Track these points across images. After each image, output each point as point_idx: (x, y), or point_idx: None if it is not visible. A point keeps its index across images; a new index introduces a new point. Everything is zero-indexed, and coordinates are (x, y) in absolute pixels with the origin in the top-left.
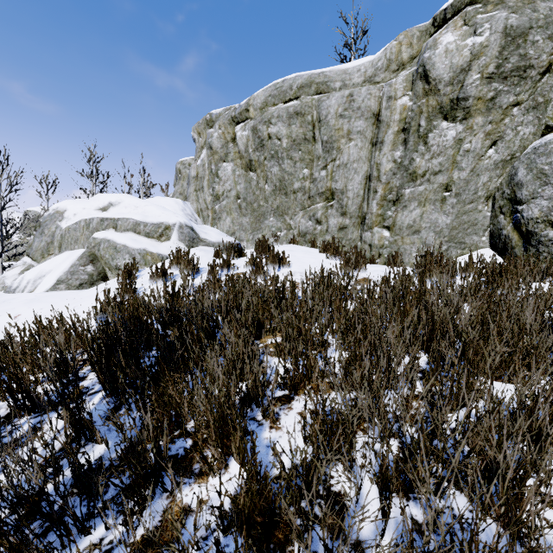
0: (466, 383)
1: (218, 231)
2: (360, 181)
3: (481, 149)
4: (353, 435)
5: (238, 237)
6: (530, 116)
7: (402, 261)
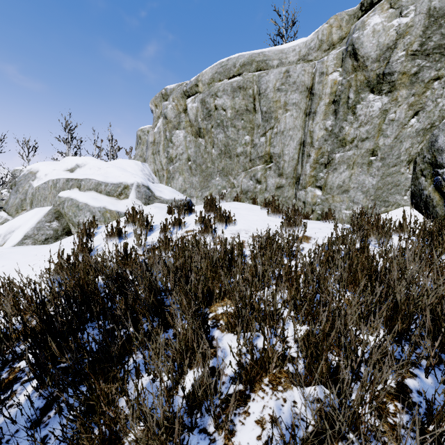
0: None
1: (171, 189)
2: (295, 146)
3: (405, 118)
4: None
5: (189, 194)
6: None
7: (334, 218)
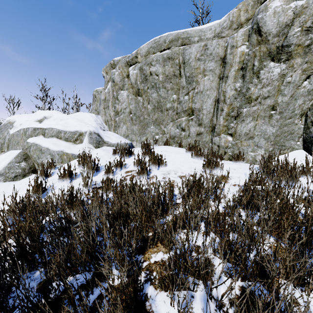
0: None
1: (117, 135)
2: (211, 102)
3: (299, 81)
4: None
5: (131, 138)
6: None
7: (244, 159)
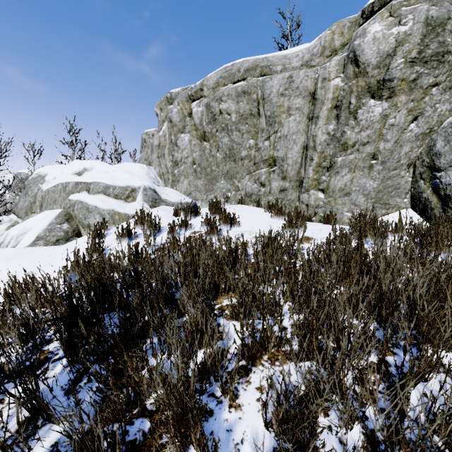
0: (426, 362)
1: (177, 192)
2: (298, 150)
3: (404, 123)
4: (314, 416)
5: (194, 196)
6: (446, 95)
7: (336, 220)
